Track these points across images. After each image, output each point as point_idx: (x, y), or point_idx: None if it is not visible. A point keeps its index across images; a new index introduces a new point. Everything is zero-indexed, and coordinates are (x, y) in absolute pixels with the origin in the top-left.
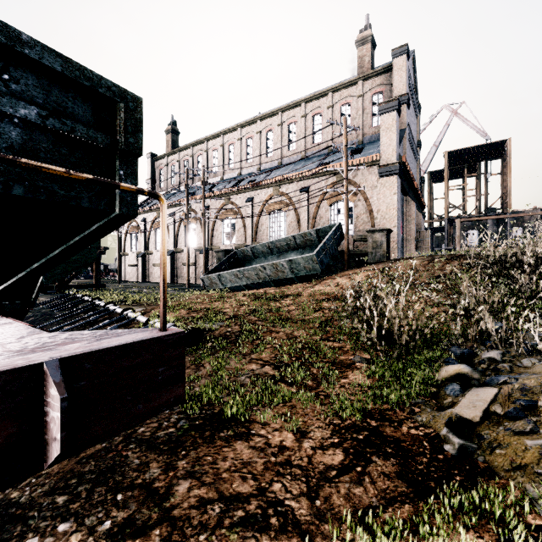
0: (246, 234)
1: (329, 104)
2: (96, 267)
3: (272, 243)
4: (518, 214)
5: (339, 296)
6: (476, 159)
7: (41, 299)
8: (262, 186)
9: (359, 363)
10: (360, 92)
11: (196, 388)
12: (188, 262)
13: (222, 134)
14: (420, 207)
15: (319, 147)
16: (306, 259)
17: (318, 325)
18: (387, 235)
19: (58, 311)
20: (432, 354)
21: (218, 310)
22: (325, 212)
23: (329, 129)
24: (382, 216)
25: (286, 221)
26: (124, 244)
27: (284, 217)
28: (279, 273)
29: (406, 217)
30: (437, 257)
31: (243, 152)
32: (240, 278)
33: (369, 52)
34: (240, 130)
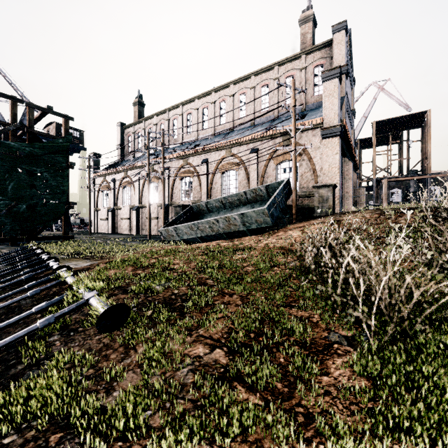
0: (201, 191)
1: (275, 76)
2: (64, 220)
3: (224, 198)
4: (437, 175)
5: (293, 250)
6: (399, 128)
7: (3, 251)
8: (216, 149)
9: (338, 345)
10: (303, 65)
11: (116, 392)
12: (149, 216)
13: (181, 105)
14: (354, 168)
15: (266, 115)
16: (258, 213)
17: (277, 285)
18: (333, 190)
19: (4, 265)
20: (442, 337)
21: (167, 266)
22: (272, 171)
23: (275, 98)
24: (325, 174)
25: (237, 179)
26: (97, 200)
27: (235, 176)
28: (232, 226)
29: (344, 176)
30: (387, 211)
31: (199, 120)
32: (195, 230)
33: (311, 30)
34: (196, 101)
